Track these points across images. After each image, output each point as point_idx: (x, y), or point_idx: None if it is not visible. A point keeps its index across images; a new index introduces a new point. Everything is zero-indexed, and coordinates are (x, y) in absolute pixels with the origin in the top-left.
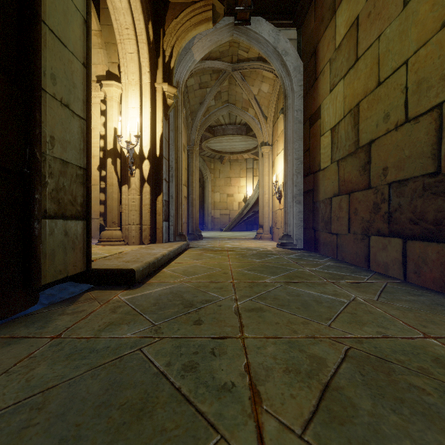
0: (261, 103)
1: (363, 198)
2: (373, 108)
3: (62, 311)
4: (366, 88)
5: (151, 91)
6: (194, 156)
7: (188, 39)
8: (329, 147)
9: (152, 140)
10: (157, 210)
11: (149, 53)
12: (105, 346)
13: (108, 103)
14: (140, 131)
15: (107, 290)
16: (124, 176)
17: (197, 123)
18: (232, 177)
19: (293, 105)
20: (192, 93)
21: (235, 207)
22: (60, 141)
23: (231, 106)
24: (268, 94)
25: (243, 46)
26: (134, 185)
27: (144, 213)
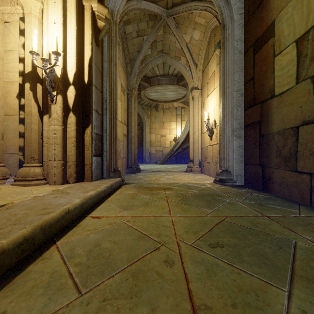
0: (192, 51)
1: None
2: None
3: None
4: None
5: (77, 7)
6: (133, 98)
7: None
8: (293, 63)
9: (79, 64)
10: (85, 144)
11: None
12: None
13: (26, 19)
14: (63, 51)
15: None
16: (46, 105)
17: (135, 70)
18: (165, 122)
19: (232, 34)
20: (131, 41)
21: (167, 145)
22: None
23: (165, 55)
24: (199, 41)
25: None
26: (55, 114)
27: (69, 147)
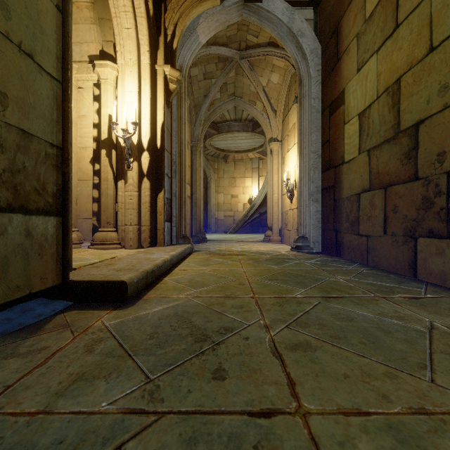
0: (270, 95)
1: (406, 192)
2: (421, 81)
3: (12, 349)
4: (411, 58)
5: (151, 73)
6: (198, 152)
7: (192, 16)
8: (357, 135)
9: (152, 129)
10: (158, 209)
11: (149, 29)
12: (55, 439)
13: (102, 87)
14: (139, 118)
15: (89, 310)
16: (120, 170)
17: (201, 117)
18: (237, 177)
19: (309, 92)
20: (196, 84)
21: (240, 208)
22: (17, 102)
23: (237, 99)
24: (278, 85)
25: (253, 29)
26: (131, 180)
27: (143, 212)
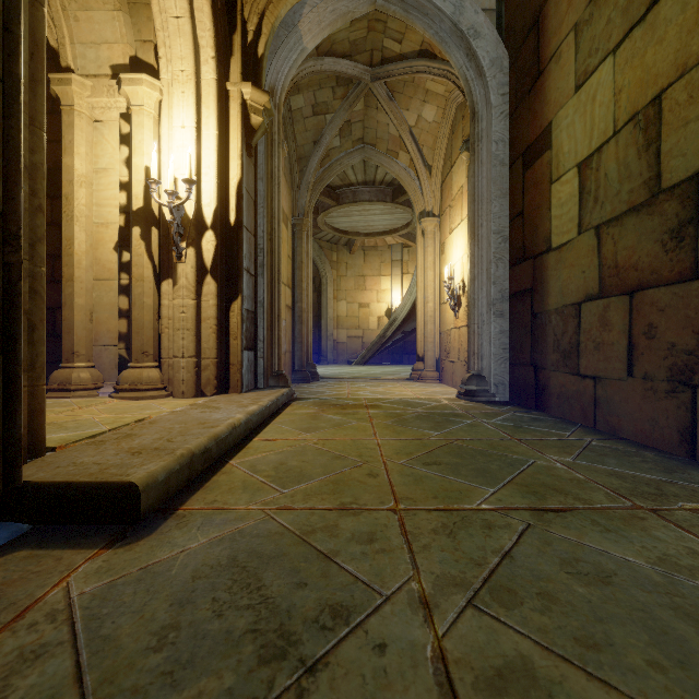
0: (422, 141)
1: (673, 301)
2: None
3: None
4: (685, 56)
5: (218, 96)
6: (304, 235)
7: (291, 1)
8: (575, 201)
9: (221, 192)
10: (231, 328)
11: (215, 21)
12: None
13: (134, 119)
14: (197, 173)
15: (54, 548)
16: (166, 263)
17: (308, 177)
18: (367, 276)
19: (489, 131)
20: (301, 123)
21: (372, 325)
22: None
23: (368, 148)
24: (435, 124)
25: (394, 27)
26: (184, 280)
27: (206, 334)
